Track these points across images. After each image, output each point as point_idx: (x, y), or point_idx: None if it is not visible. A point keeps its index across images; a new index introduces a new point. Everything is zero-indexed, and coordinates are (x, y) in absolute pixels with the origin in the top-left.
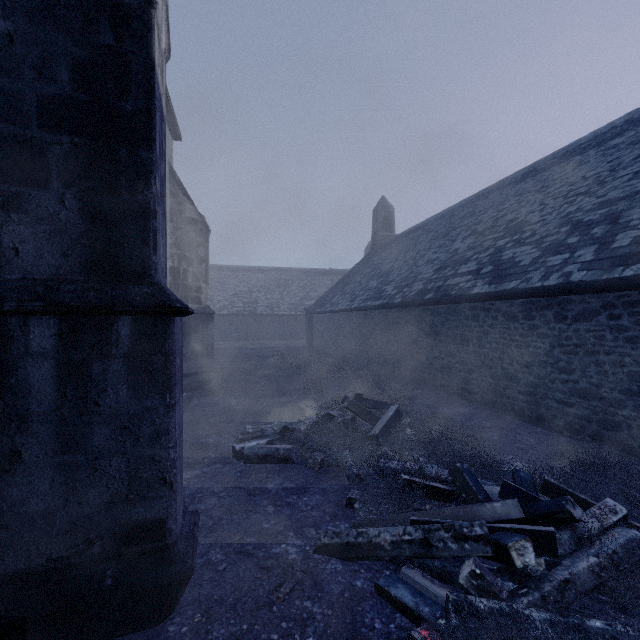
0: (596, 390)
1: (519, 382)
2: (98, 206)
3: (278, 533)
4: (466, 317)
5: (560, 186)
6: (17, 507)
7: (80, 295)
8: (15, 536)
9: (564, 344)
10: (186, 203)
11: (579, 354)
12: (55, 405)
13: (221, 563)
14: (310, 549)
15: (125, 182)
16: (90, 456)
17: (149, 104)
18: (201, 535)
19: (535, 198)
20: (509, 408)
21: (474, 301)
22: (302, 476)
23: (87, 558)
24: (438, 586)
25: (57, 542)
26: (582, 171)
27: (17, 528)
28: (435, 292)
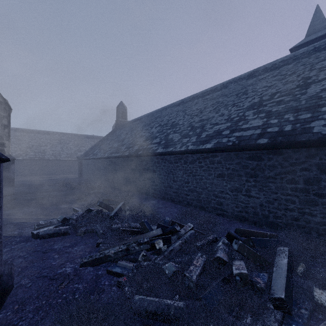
0: (195, 189)
1: (173, 188)
2: None
3: (61, 264)
4: (155, 162)
5: (190, 111)
6: None
7: None
8: None
9: (186, 172)
10: None
11: (191, 176)
12: None
13: (28, 284)
14: (78, 266)
15: None
16: None
17: None
18: (14, 276)
19: (182, 114)
20: (170, 199)
21: (158, 155)
22: (74, 239)
23: None
24: (131, 264)
25: None
26: (197, 106)
27: None
28: (143, 151)
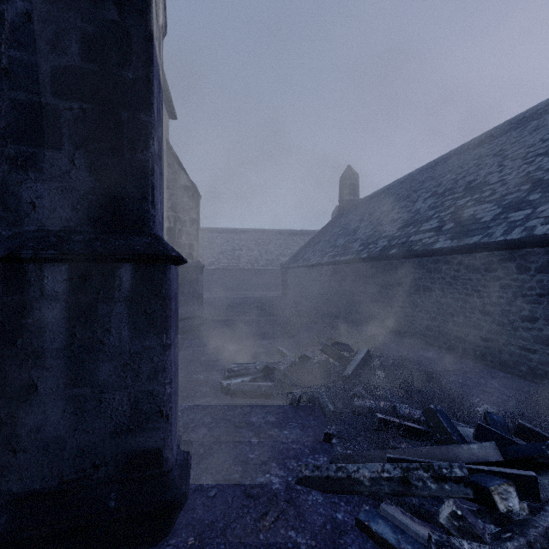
0: None
1: (481, 329)
2: (103, 165)
3: (262, 463)
4: (429, 270)
5: (518, 149)
6: (33, 433)
7: (87, 244)
8: (32, 459)
9: (527, 294)
10: (180, 172)
11: (543, 303)
12: (66, 343)
13: (211, 489)
14: (292, 480)
15: (127, 143)
16: (96, 389)
17: (148, 72)
18: (194, 462)
19: (493, 161)
20: (471, 353)
21: (437, 255)
22: (282, 411)
23: (93, 481)
24: (418, 524)
25: (68, 466)
26: (540, 134)
27: (33, 452)
28: (399, 247)
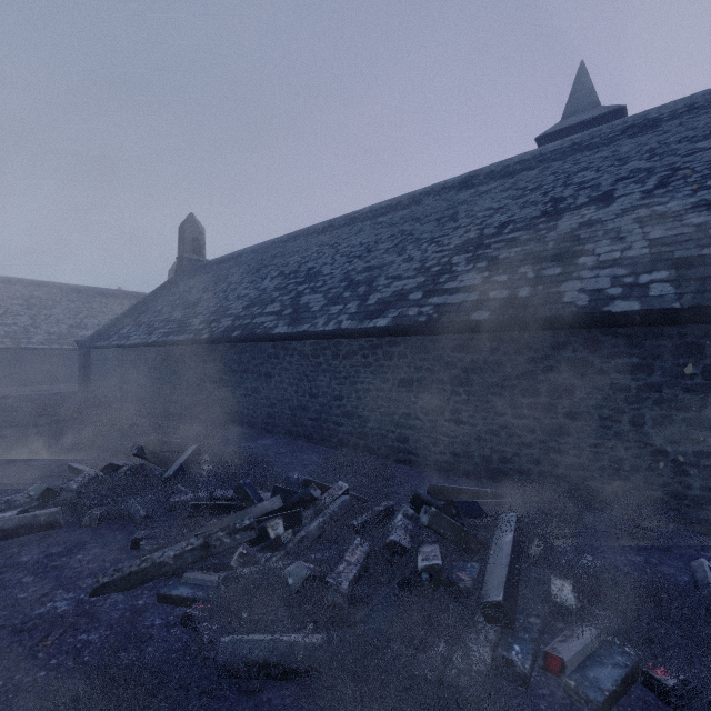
0: (356, 411)
1: (309, 411)
2: None
3: (42, 596)
4: (270, 355)
5: (346, 246)
6: None
7: None
8: None
9: (338, 377)
10: None
11: (347, 384)
12: None
13: None
14: (86, 596)
15: None
16: None
17: None
18: None
19: (329, 252)
20: (303, 434)
21: (276, 340)
22: (74, 537)
23: None
24: (215, 575)
25: None
26: (361, 237)
27: None
28: (243, 330)
